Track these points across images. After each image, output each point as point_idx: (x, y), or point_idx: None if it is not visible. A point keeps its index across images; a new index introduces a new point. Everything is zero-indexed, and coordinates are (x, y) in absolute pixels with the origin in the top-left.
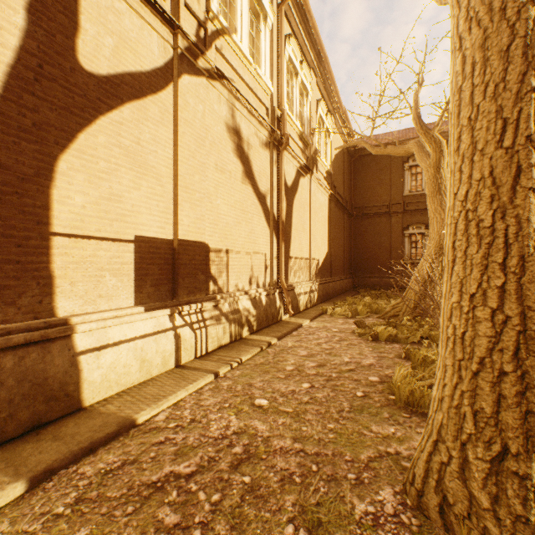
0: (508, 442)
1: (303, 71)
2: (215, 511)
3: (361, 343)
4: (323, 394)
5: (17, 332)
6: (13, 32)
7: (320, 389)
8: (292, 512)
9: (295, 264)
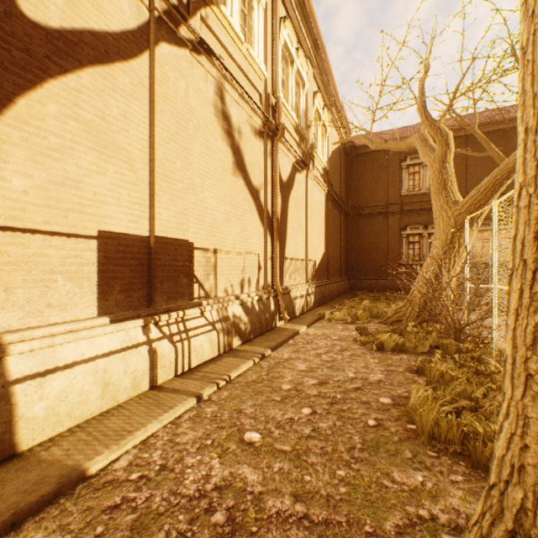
0: None
1: (299, 59)
2: None
3: (365, 353)
4: (328, 423)
5: None
6: None
7: (324, 415)
8: None
9: (291, 265)
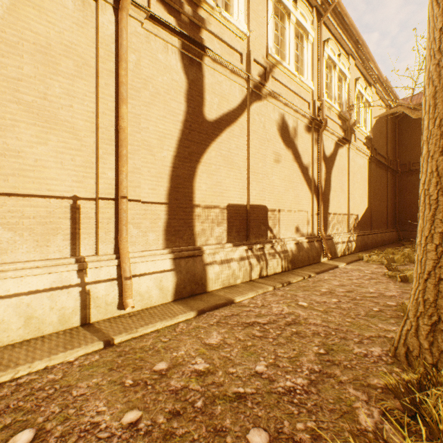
0: (440, 315)
1: (340, 61)
2: (278, 336)
3: (389, 282)
4: (347, 305)
5: (184, 251)
6: (182, 114)
7: (345, 303)
8: (318, 343)
9: (333, 219)
